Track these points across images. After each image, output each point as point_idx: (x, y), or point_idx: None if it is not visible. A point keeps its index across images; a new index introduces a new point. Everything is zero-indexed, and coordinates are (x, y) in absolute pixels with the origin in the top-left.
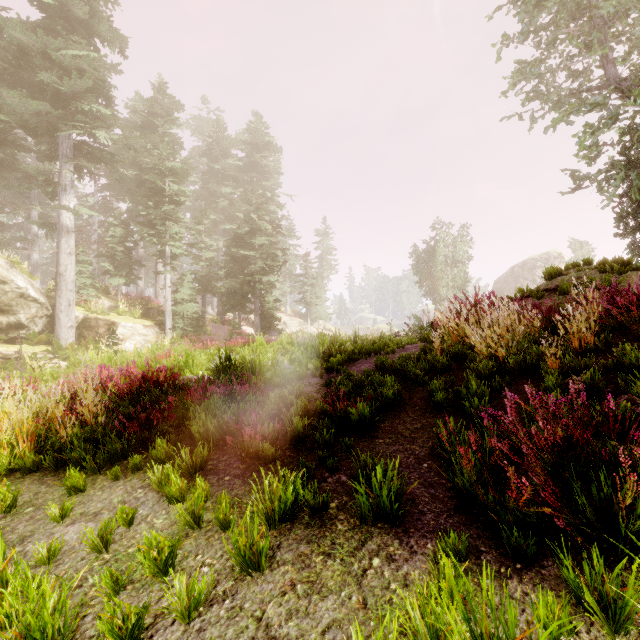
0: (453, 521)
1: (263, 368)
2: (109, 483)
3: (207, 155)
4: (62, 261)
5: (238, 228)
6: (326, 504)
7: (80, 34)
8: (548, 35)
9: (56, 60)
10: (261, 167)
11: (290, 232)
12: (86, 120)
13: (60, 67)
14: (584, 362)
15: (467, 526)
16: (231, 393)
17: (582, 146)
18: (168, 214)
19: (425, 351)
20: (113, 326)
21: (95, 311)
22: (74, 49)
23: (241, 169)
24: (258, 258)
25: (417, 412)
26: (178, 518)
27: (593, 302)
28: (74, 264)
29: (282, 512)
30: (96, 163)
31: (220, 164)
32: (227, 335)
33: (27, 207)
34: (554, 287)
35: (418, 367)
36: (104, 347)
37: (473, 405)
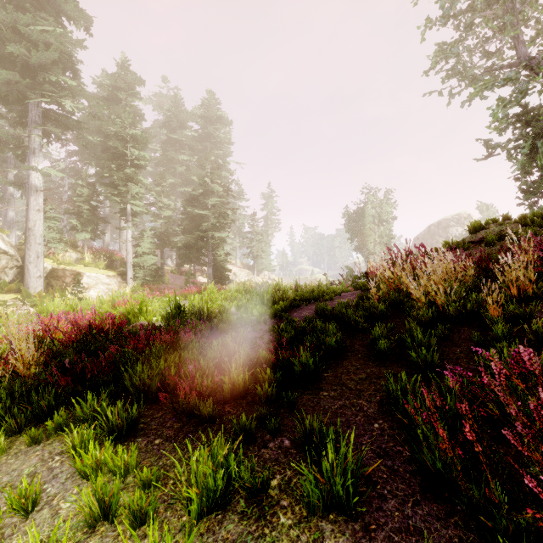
0: (423, 512)
1: (211, 315)
2: (27, 447)
3: (166, 126)
4: (31, 217)
5: (193, 190)
6: (266, 484)
7: (48, 12)
8: (466, 18)
9: (25, 34)
10: (214, 138)
11: (239, 195)
12: (53, 90)
13: (29, 41)
14: (529, 310)
15: (442, 521)
16: (175, 340)
17: (495, 117)
18: (129, 176)
19: (362, 298)
20: (78, 276)
21: (62, 262)
22: (42, 25)
23: (196, 139)
24: (211, 216)
25: (360, 360)
26: (81, 509)
27: (529, 251)
28: (42, 220)
29: (211, 501)
30: (64, 130)
31: (178, 134)
32: (183, 284)
33: (3, 170)
34: (478, 239)
35: (358, 314)
36: (70, 295)
37: (420, 355)
